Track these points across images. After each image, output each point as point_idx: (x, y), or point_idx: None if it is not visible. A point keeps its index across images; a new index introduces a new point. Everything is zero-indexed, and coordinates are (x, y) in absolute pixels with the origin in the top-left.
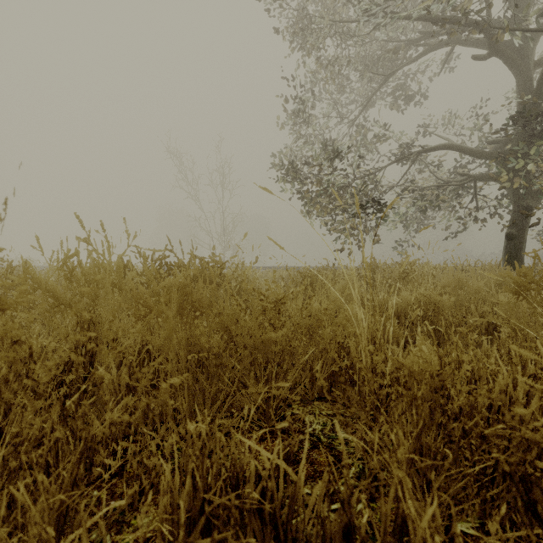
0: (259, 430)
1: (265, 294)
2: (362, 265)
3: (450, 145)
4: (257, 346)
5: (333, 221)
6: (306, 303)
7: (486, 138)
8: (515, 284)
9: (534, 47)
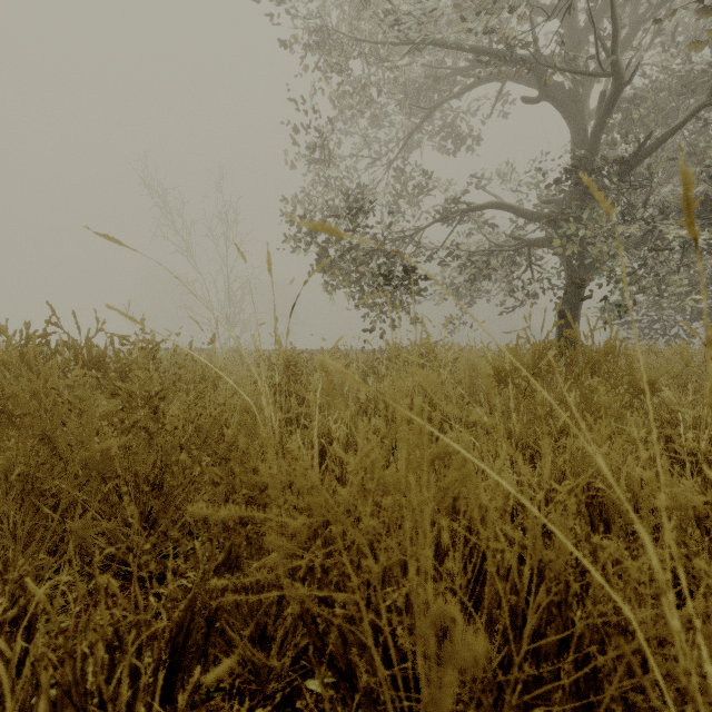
0: (124, 577)
1: (135, 386)
2: (381, 348)
3: (501, 202)
4: (91, 460)
5: (363, 290)
6: (197, 397)
7: (545, 197)
8: (495, 370)
9: (588, 93)
